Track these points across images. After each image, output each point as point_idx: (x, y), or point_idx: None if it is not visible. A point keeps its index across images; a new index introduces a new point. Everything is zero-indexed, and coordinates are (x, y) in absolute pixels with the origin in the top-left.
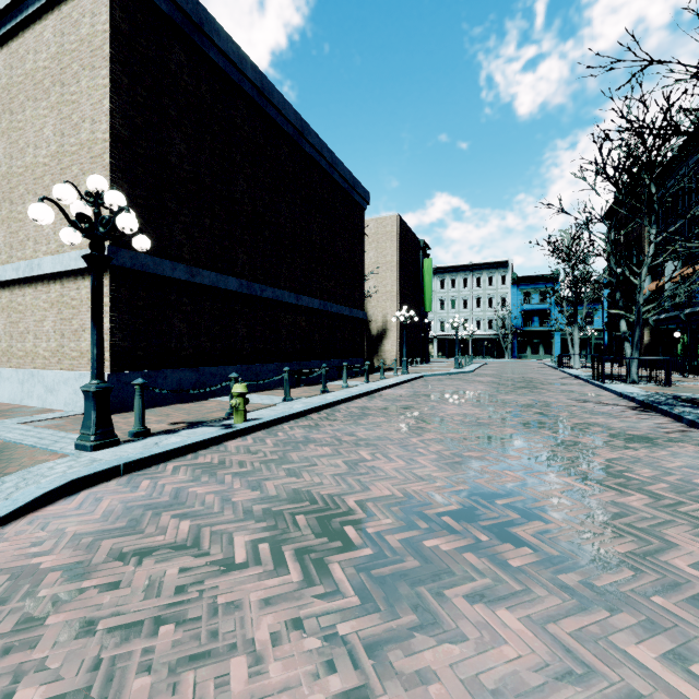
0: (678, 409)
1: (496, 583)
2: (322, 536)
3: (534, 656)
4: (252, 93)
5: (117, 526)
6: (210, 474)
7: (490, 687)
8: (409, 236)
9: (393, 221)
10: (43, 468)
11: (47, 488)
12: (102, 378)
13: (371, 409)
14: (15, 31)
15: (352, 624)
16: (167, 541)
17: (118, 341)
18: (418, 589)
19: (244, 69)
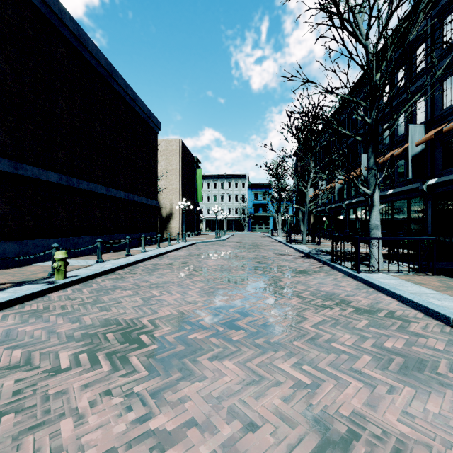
0: (320, 256)
1: (225, 350)
2: (125, 343)
3: (238, 378)
4: (70, 38)
5: None
6: (36, 317)
7: (216, 396)
8: (187, 154)
9: (177, 143)
10: None
11: None
12: None
13: (161, 264)
14: None
15: (143, 385)
16: (2, 365)
17: None
18: (183, 360)
19: (63, 18)
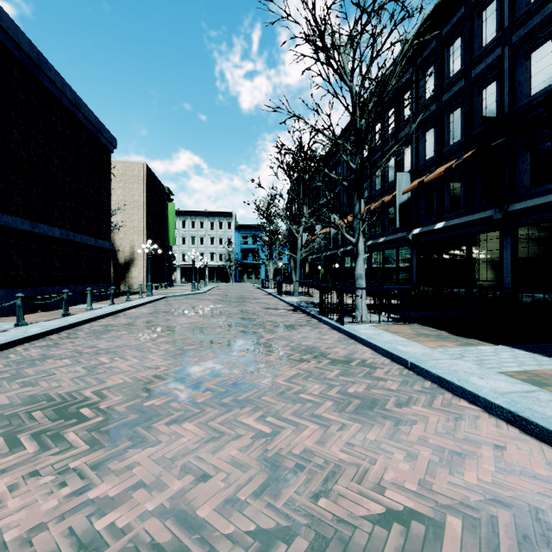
0: (310, 309)
1: (186, 413)
2: (59, 420)
3: (197, 437)
4: None
5: None
6: None
7: (170, 457)
8: (155, 182)
9: (140, 167)
10: None
11: None
12: None
13: (115, 325)
14: None
15: (82, 460)
16: None
17: None
18: (135, 429)
19: None
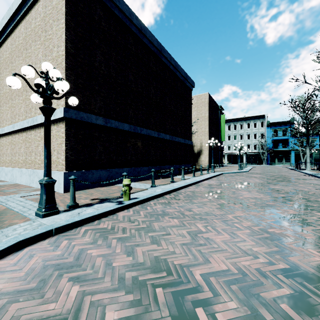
0: None
1: None
2: None
3: None
4: (136, 31)
5: (29, 287)
6: (103, 238)
7: None
8: (213, 103)
9: (205, 96)
10: (10, 229)
11: (1, 247)
12: (49, 176)
13: (198, 192)
14: (28, 11)
15: None
16: (55, 310)
17: (69, 155)
18: None
19: (132, 19)
